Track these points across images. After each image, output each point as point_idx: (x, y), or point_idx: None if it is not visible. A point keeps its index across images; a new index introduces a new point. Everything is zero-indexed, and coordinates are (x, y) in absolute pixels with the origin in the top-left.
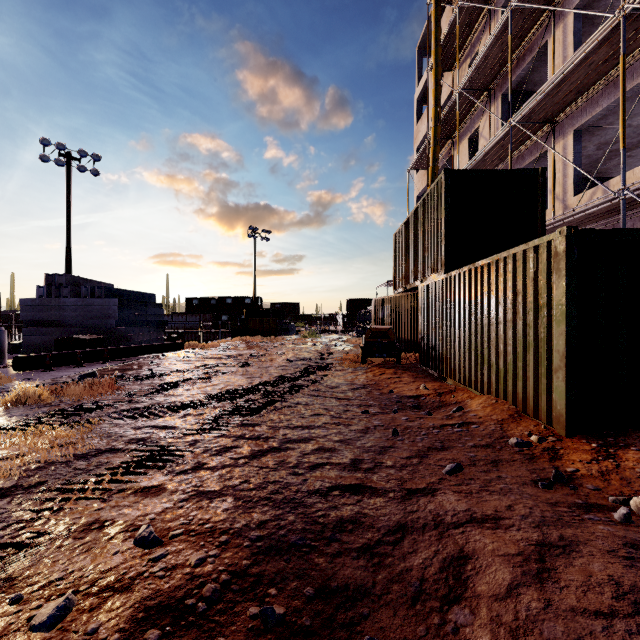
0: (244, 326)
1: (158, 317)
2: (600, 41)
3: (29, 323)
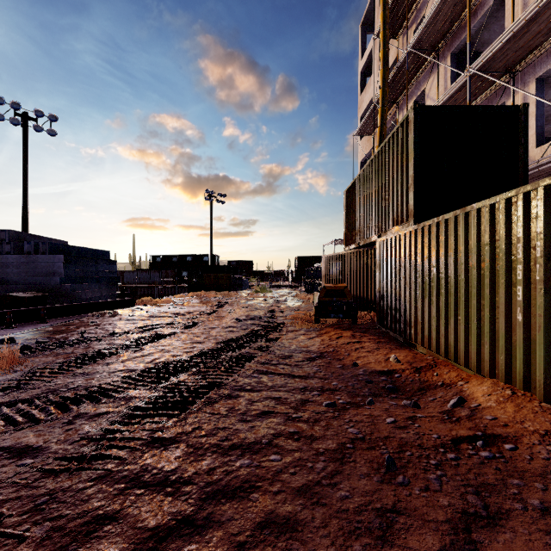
0: (199, 282)
1: (111, 273)
2: None
3: None
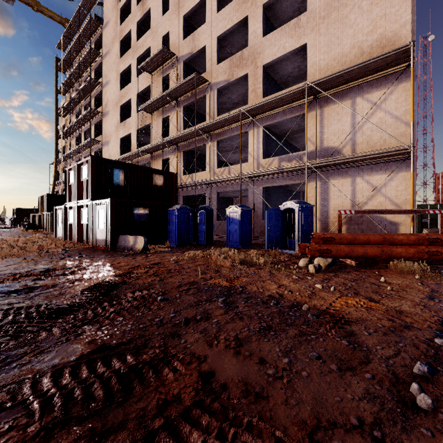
0: None
1: None
2: None
3: None
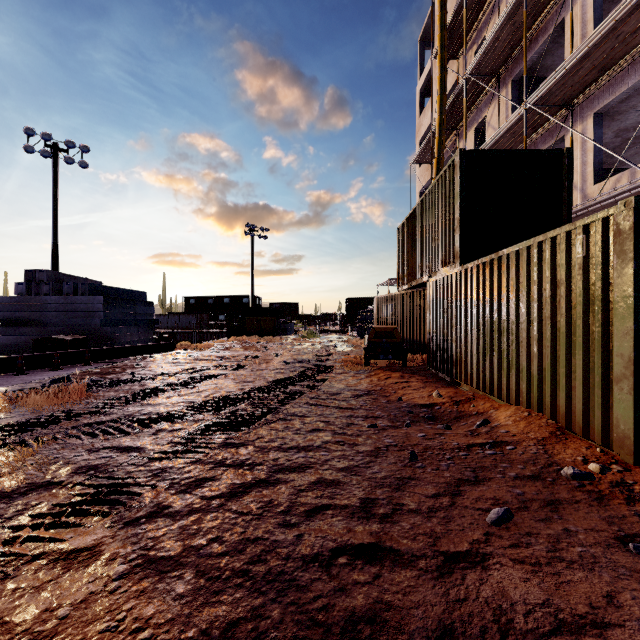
0: (240, 326)
1: (148, 316)
2: (632, 7)
3: (8, 322)
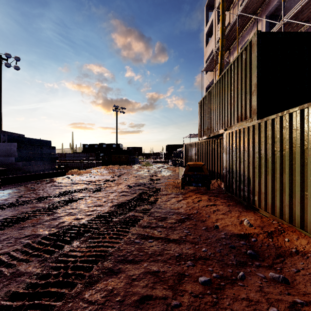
0: (109, 159)
1: (51, 155)
2: None
3: None
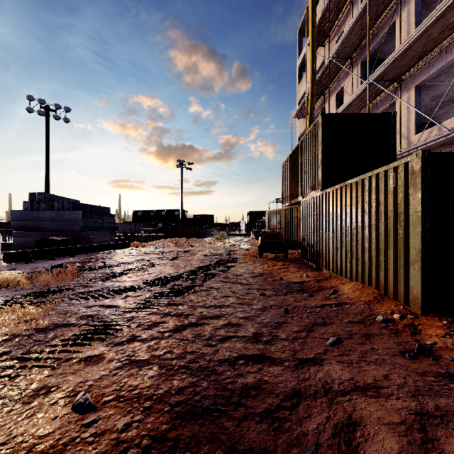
0: (174, 231)
1: (111, 224)
2: (437, 17)
3: (17, 228)
